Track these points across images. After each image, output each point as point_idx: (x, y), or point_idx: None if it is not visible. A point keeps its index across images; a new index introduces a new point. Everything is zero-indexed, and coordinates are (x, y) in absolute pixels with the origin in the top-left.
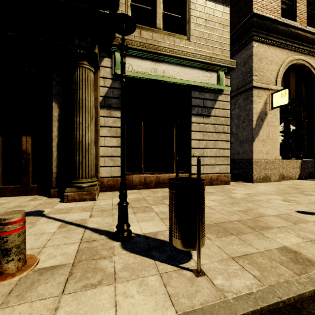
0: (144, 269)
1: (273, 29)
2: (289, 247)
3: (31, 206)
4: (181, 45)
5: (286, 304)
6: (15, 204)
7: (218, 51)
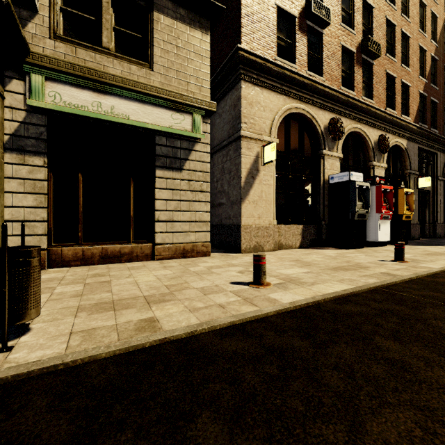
0: None
1: (265, 70)
2: (156, 317)
3: None
4: (140, 74)
5: (69, 366)
6: None
7: (194, 88)
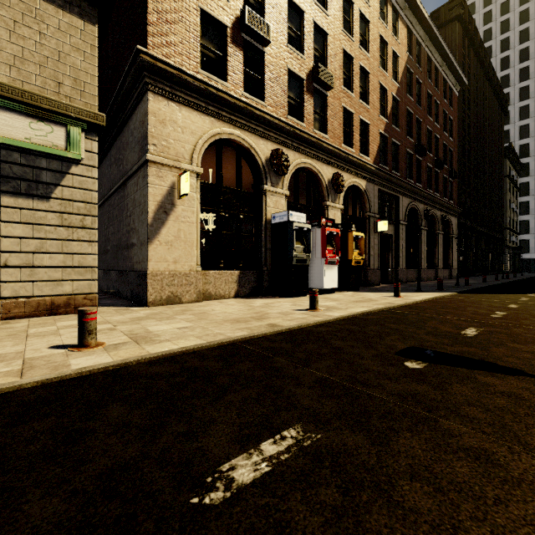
0: None
1: (182, 82)
2: None
3: None
4: None
5: None
6: None
7: (71, 92)
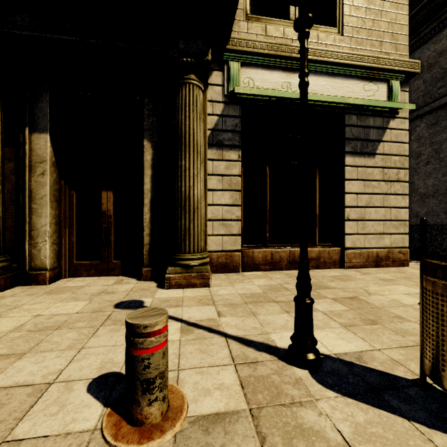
0: (406, 443)
1: None
2: None
3: (122, 293)
4: (328, 42)
5: None
6: (98, 289)
7: (389, 47)
